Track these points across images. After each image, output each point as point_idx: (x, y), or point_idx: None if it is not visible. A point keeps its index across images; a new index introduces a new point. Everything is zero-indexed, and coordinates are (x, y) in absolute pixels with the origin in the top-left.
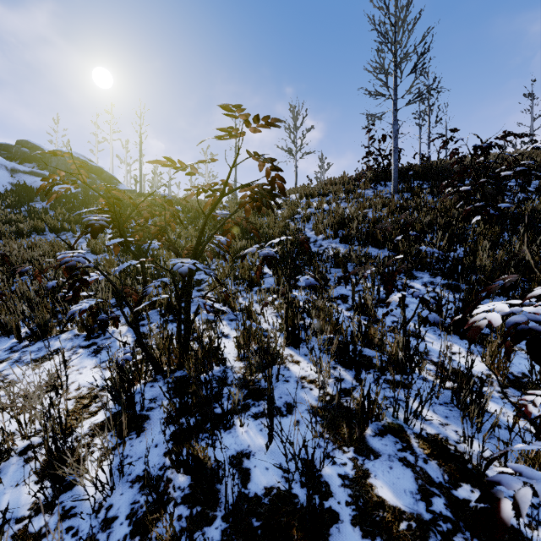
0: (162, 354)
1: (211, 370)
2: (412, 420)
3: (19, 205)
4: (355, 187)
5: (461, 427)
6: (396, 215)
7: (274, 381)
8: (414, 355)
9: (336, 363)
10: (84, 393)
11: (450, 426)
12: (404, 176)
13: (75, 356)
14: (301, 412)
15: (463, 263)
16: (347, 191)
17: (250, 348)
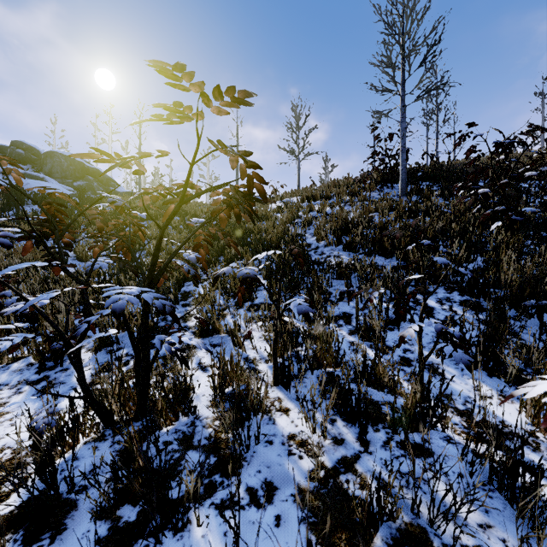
0: (116, 400)
1: (176, 422)
2: (440, 518)
3: (8, 209)
4: (360, 189)
5: (509, 531)
6: (405, 219)
7: (253, 442)
8: (436, 407)
9: (334, 412)
10: (5, 459)
11: (493, 530)
12: (412, 177)
13: (16, 396)
14: (284, 500)
15: (485, 277)
16: (351, 193)
17: (230, 388)
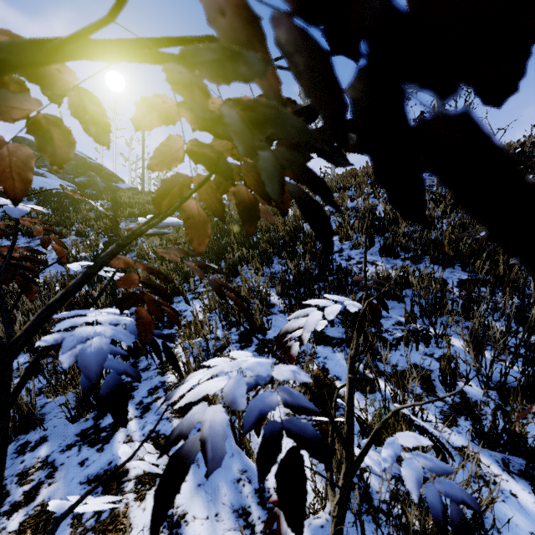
0: None
1: None
2: None
3: None
4: None
5: None
6: (461, 214)
7: None
8: None
9: None
10: None
11: None
12: None
13: None
14: None
15: None
16: (374, 184)
17: None
